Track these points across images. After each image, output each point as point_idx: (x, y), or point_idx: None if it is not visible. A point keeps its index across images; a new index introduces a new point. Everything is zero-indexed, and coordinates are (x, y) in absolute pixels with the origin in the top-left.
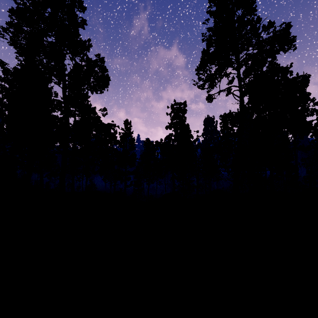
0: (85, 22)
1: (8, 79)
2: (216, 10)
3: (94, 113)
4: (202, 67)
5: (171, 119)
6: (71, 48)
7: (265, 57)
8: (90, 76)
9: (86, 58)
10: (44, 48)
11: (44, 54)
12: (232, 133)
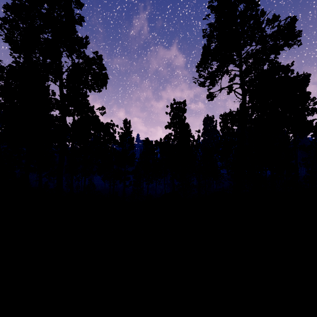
0: (82, 19)
1: (4, 77)
2: (217, 5)
3: (92, 112)
4: (203, 64)
5: (171, 119)
6: (67, 45)
7: (269, 53)
8: (87, 74)
9: (83, 55)
10: (41, 46)
11: (40, 52)
12: (232, 132)
